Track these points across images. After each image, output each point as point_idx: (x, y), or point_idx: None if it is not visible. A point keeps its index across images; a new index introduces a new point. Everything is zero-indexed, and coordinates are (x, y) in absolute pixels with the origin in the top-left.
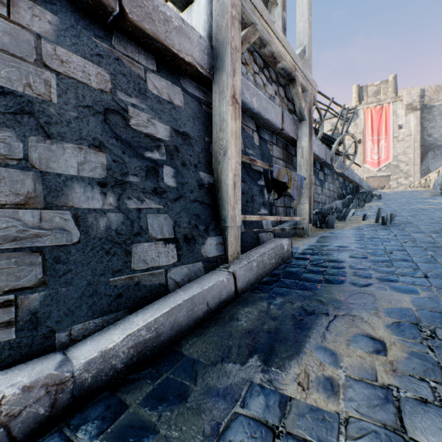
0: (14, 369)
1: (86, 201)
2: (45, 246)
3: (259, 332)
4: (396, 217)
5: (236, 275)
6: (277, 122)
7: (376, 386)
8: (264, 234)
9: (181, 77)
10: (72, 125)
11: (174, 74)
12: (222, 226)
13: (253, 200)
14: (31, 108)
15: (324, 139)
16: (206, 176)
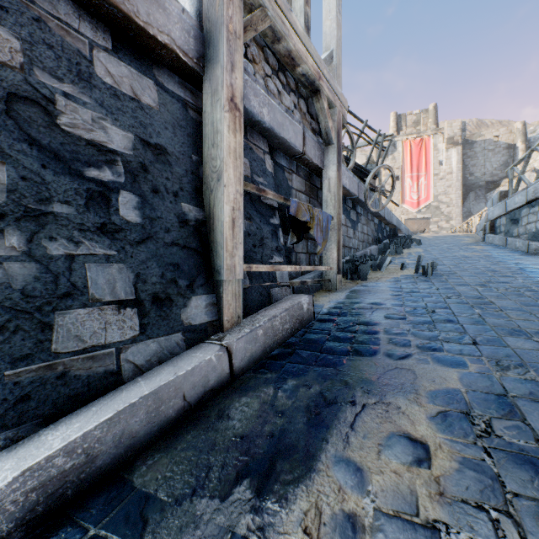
0: None
1: None
2: None
3: (256, 438)
4: (437, 266)
5: (232, 350)
6: (296, 144)
7: (418, 525)
8: (278, 289)
9: (156, 66)
10: None
11: (143, 59)
12: (216, 280)
13: (263, 244)
14: None
15: (356, 171)
16: (192, 209)
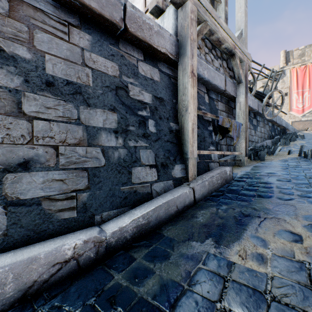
0: (77, 232)
1: (108, 142)
2: (89, 167)
3: (211, 225)
4: None
5: (194, 190)
6: (221, 86)
7: (294, 261)
8: (212, 163)
9: (158, 62)
10: (99, 98)
11: (154, 60)
12: (184, 158)
13: (205, 140)
14: (80, 90)
15: (256, 95)
16: (174, 125)
